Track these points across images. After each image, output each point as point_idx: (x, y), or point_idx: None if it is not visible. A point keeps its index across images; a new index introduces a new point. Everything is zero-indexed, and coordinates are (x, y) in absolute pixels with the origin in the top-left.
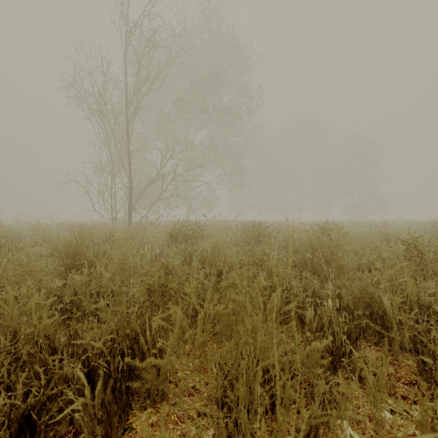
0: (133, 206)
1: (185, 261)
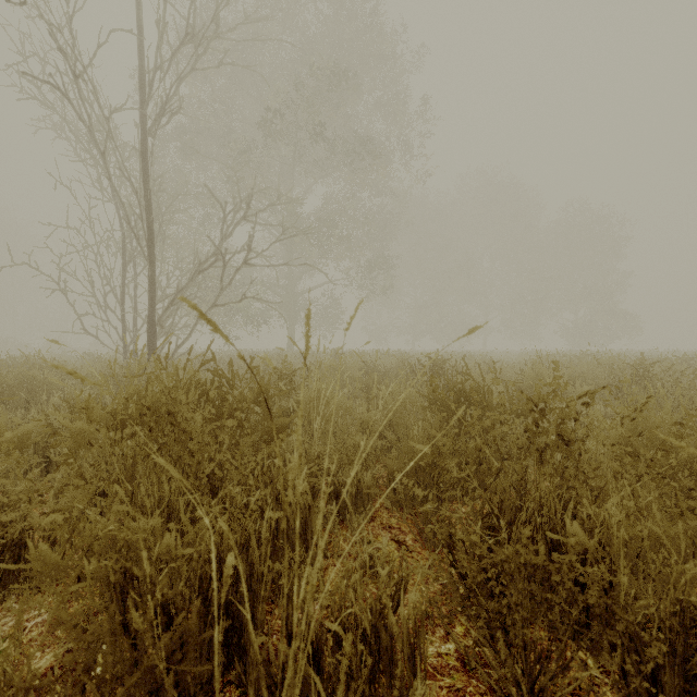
0: (158, 320)
1: None
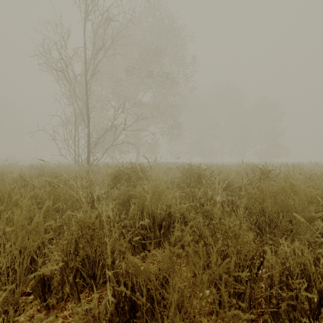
0: (91, 151)
1: (125, 205)
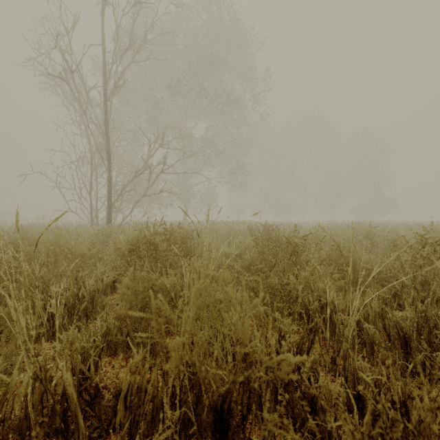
0: (113, 204)
1: (140, 318)
